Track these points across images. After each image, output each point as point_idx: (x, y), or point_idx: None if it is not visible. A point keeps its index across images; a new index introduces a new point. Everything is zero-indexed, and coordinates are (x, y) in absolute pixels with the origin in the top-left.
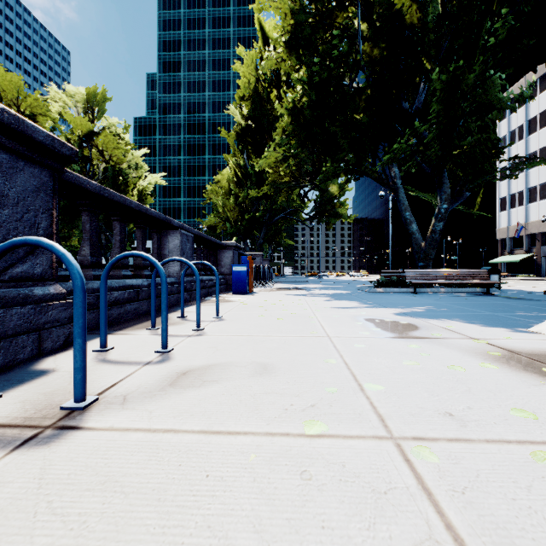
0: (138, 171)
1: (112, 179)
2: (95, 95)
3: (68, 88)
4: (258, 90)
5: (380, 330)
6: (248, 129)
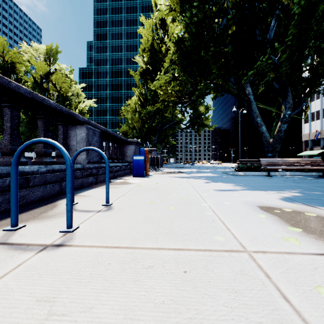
0: (79, 98)
1: (61, 102)
2: (51, 50)
3: (34, 45)
4: (154, 45)
5: (303, 232)
6: (147, 70)
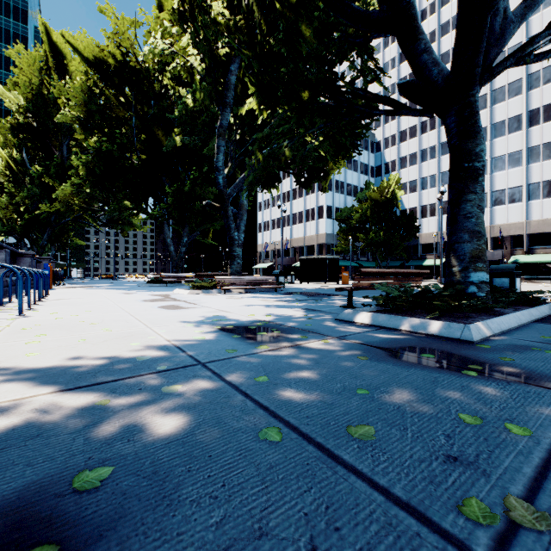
0: None
1: None
2: None
3: None
4: (43, 90)
5: (123, 294)
6: (28, 125)
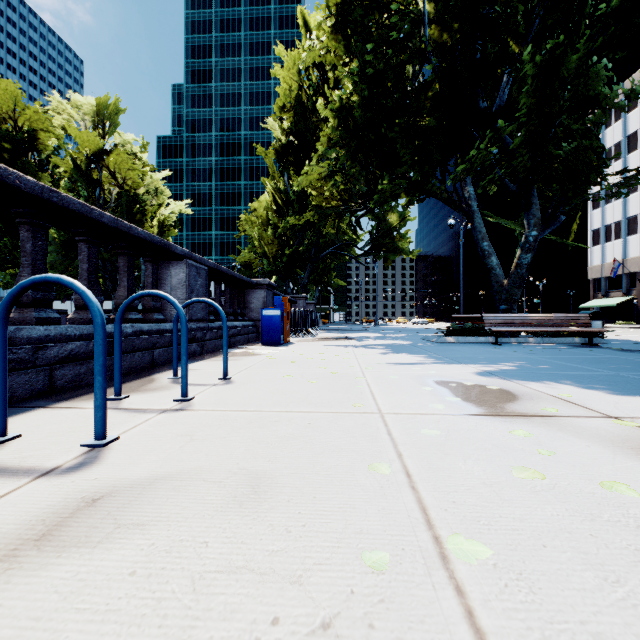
0: (159, 197)
1: (126, 207)
2: (107, 107)
3: (74, 97)
4: (302, 98)
5: (459, 401)
6: (290, 146)
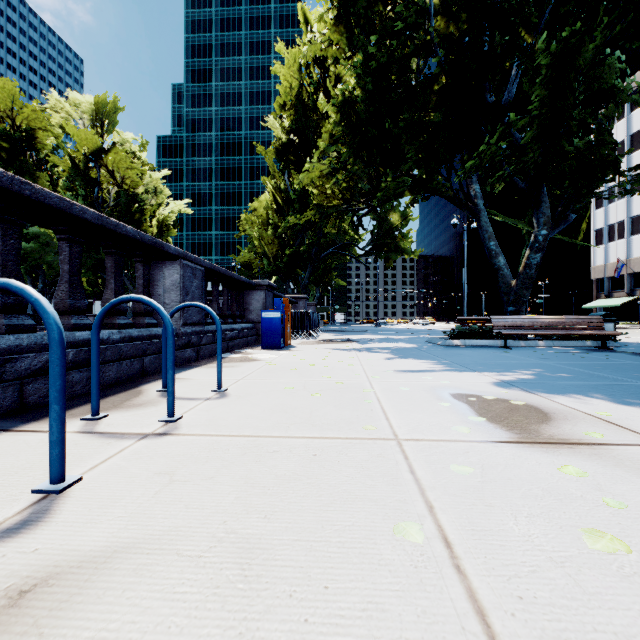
0: (159, 197)
1: (124, 206)
2: (105, 105)
3: (72, 96)
4: (303, 96)
5: (485, 422)
6: (290, 144)
